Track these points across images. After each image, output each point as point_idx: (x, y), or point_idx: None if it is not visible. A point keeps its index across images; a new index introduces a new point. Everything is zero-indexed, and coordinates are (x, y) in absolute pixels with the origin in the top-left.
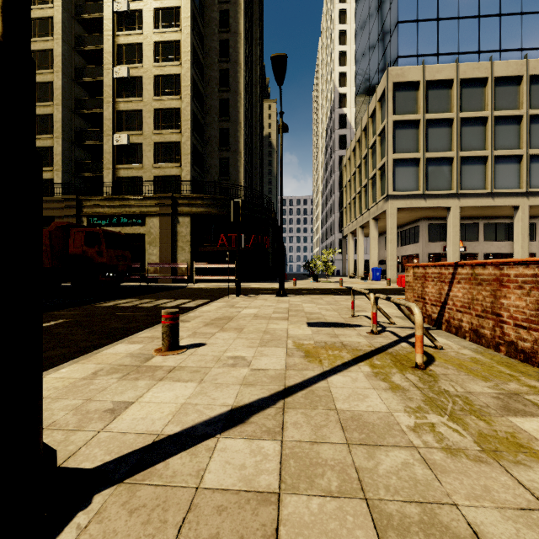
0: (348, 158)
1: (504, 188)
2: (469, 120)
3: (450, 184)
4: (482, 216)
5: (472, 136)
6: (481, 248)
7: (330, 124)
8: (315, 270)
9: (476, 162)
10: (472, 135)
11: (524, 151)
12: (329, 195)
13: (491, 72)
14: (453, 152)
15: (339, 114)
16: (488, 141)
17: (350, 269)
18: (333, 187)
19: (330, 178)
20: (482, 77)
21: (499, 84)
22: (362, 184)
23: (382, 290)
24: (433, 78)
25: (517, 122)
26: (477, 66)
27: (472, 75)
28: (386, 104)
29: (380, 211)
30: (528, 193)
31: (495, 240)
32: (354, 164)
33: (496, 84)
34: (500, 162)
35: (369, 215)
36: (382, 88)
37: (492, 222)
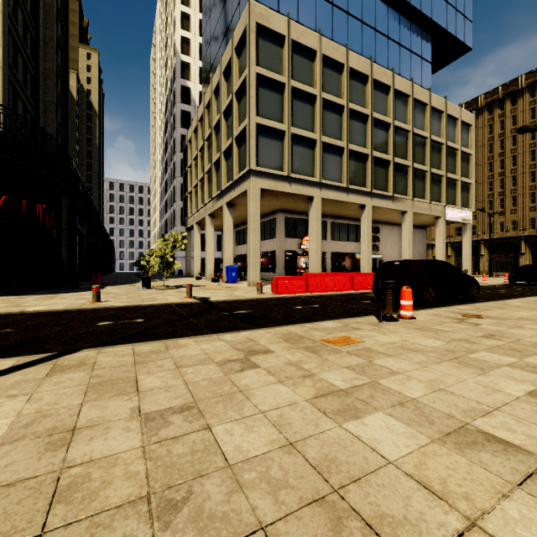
0: (193, 130)
1: (356, 185)
2: (329, 104)
3: (313, 170)
4: (330, 214)
5: (331, 123)
6: (329, 247)
7: (171, 96)
8: (149, 270)
9: (334, 153)
10: (331, 121)
11: (370, 151)
12: (170, 181)
13: (347, 59)
14: (316, 134)
15: (182, 86)
16: (344, 132)
17: (197, 268)
18: (174, 170)
19: (171, 160)
20: (340, 63)
21: (352, 77)
22: (213, 160)
23: (259, 302)
24: (298, 40)
25: (364, 121)
26: (337, 47)
27: (332, 55)
28: (249, 46)
29: (238, 193)
30: (372, 193)
31: (339, 240)
32: (202, 137)
33: (350, 76)
34: (353, 157)
35: (222, 198)
36: (242, 29)
37: (336, 222)
